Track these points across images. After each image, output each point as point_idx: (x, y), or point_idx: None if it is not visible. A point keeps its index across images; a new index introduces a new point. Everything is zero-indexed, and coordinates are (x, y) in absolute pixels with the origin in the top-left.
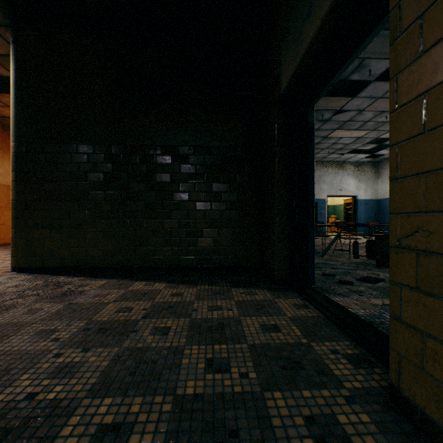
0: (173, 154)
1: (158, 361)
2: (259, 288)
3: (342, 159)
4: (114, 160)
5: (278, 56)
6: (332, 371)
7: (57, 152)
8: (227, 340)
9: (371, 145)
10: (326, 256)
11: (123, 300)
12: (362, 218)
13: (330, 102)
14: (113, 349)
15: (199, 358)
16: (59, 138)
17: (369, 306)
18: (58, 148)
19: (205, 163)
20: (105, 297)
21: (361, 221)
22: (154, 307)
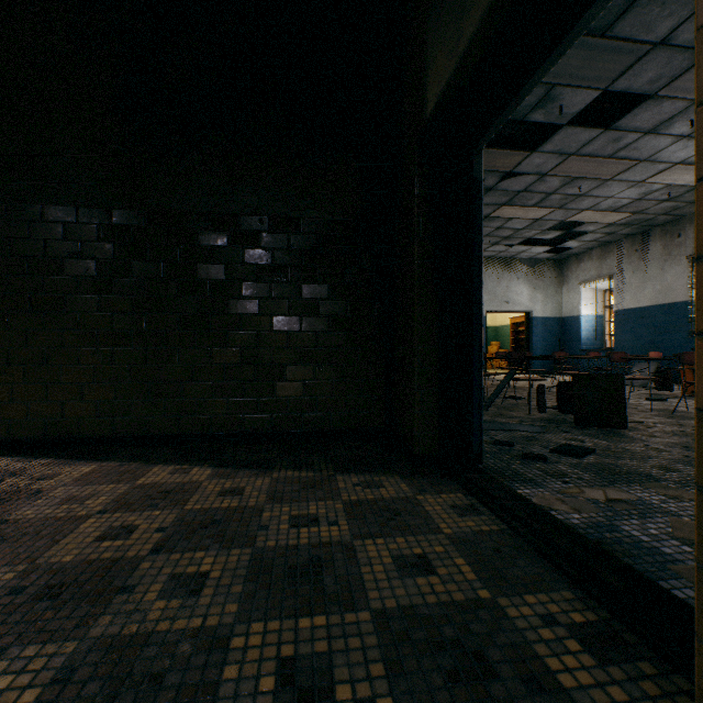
0: (230, 228)
1: (165, 678)
2: (388, 474)
3: (509, 254)
4: (117, 236)
5: (421, 53)
6: (556, 677)
7: (2, 218)
8: (327, 601)
9: (554, 232)
10: (492, 408)
11: (120, 509)
12: (539, 346)
13: (496, 159)
14: (63, 649)
15: (263, 661)
16: (5, 191)
17: (585, 504)
18: (3, 210)
19: (289, 246)
20: (84, 503)
21: (538, 352)
22: (182, 524)
